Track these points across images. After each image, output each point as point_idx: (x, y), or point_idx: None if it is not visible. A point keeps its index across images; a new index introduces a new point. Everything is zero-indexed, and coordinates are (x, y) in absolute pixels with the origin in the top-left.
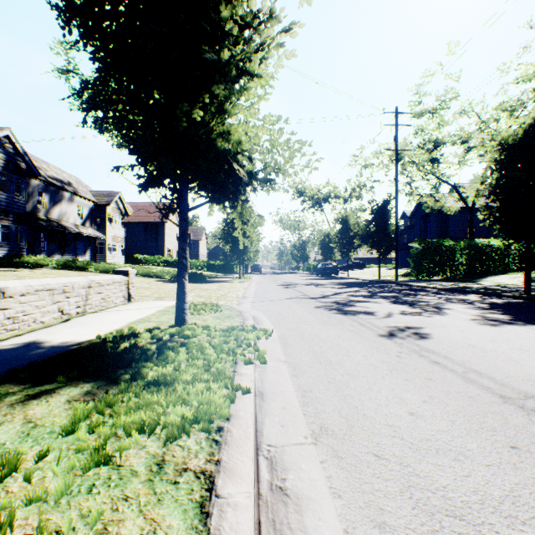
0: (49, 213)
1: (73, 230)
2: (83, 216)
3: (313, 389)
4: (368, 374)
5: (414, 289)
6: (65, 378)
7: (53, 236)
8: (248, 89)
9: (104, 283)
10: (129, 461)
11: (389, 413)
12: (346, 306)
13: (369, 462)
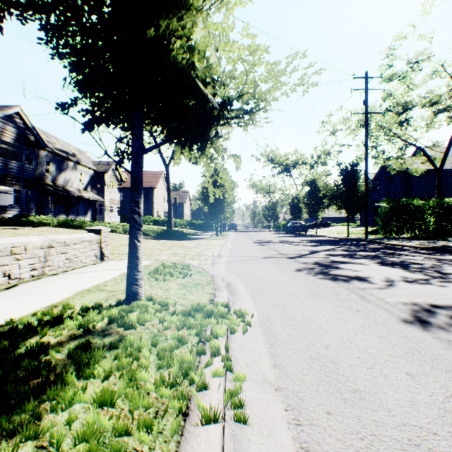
0: (56, 179)
1: (75, 194)
2: (84, 182)
3: None
4: None
5: (390, 248)
6: None
7: (59, 199)
8: None
9: (70, 242)
10: None
11: None
12: (331, 268)
13: None
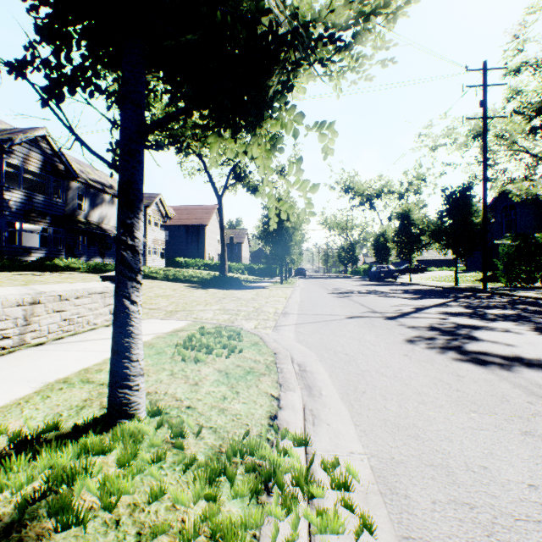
0: (89, 216)
1: (112, 233)
2: None
3: None
4: None
5: (529, 302)
6: None
7: (93, 239)
8: None
9: (70, 296)
10: None
11: None
12: (463, 339)
13: None
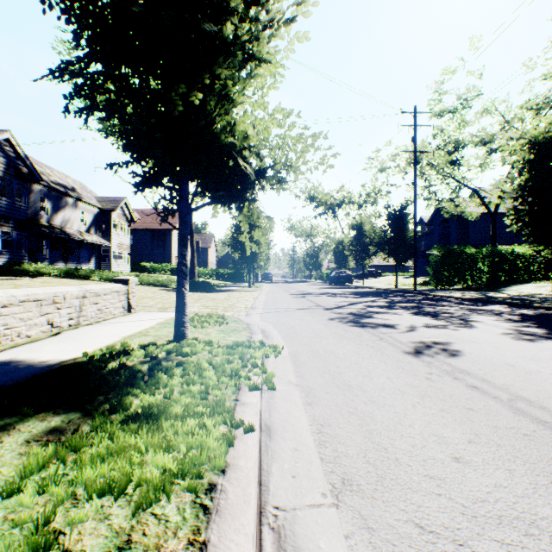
0: (52, 219)
1: (76, 237)
2: (87, 223)
3: (331, 422)
4: (396, 403)
5: (434, 299)
6: (30, 409)
7: (56, 243)
8: (256, 75)
9: (101, 293)
10: (81, 542)
11: (429, 458)
12: (363, 318)
13: (410, 538)
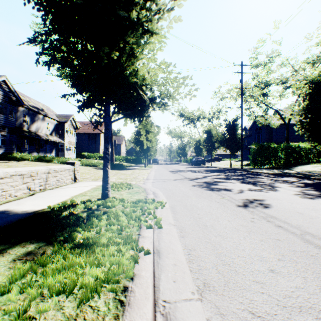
0: (30, 127)
1: (44, 137)
2: (50, 129)
3: (196, 248)
4: (233, 236)
5: (253, 174)
6: (16, 240)
7: (32, 141)
8: (150, 42)
9: (59, 170)
10: None
11: (255, 270)
12: (212, 185)
13: (247, 320)
